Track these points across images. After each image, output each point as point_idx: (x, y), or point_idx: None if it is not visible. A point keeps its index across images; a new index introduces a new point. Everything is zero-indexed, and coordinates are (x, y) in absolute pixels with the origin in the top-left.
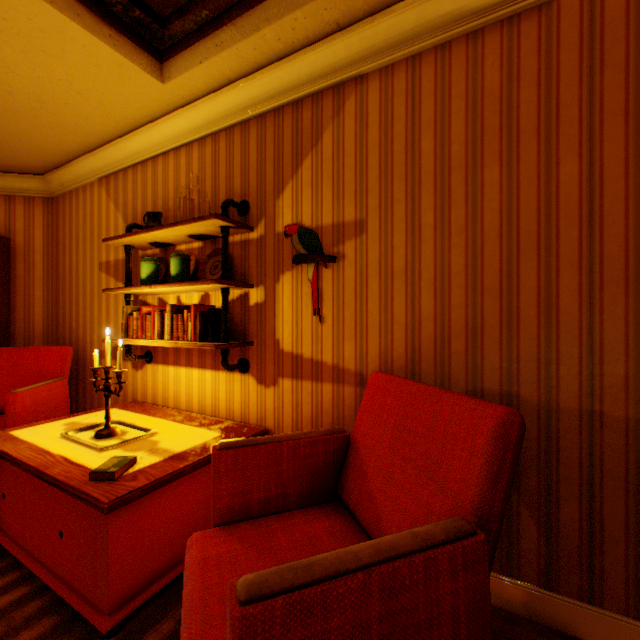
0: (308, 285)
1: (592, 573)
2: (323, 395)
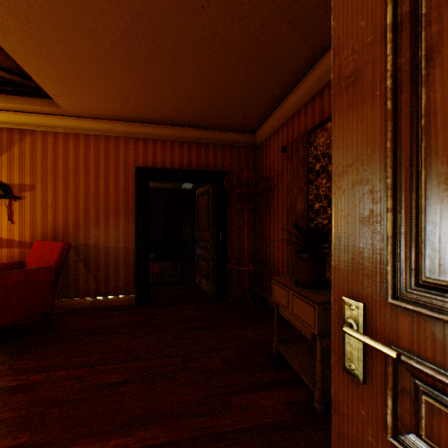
0: (6, 208)
1: (108, 288)
2: (15, 253)
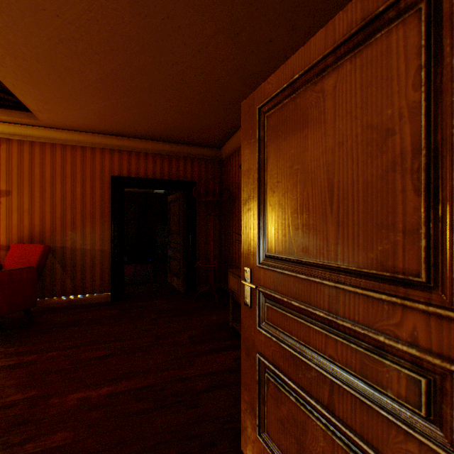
0: None
1: (85, 287)
2: None
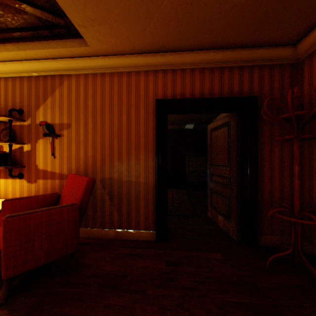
0: (50, 144)
1: (129, 222)
2: (56, 184)
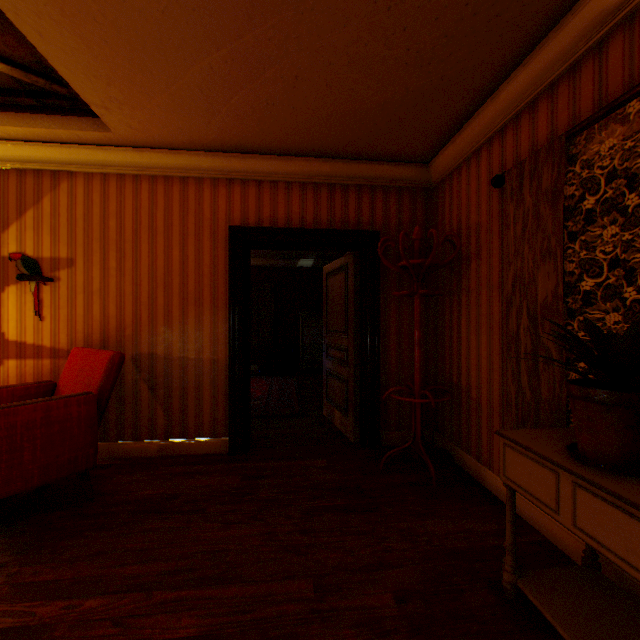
0: (32, 295)
1: (185, 425)
2: (44, 367)
